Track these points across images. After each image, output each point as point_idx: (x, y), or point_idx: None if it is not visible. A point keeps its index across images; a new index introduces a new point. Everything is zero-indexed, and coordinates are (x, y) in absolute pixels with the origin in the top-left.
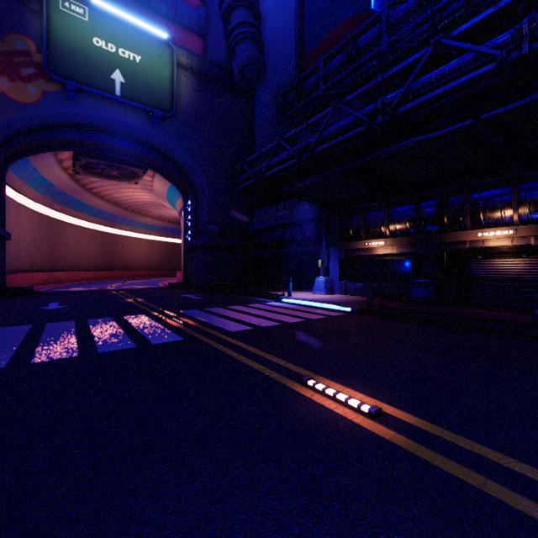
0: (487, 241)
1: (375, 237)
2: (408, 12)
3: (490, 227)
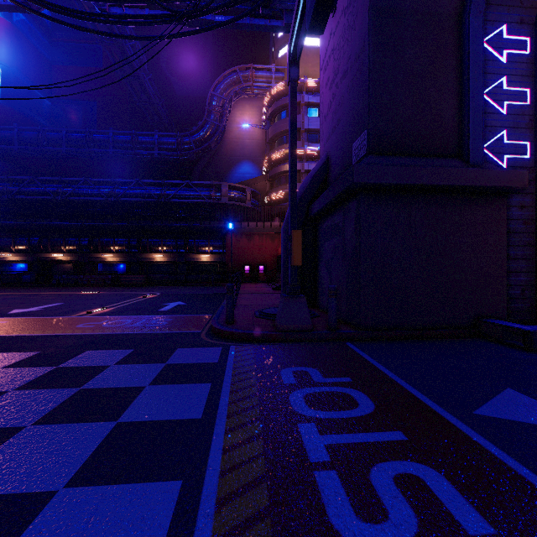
0: (56, 258)
1: (8, 251)
2: (31, 138)
3: (60, 252)
